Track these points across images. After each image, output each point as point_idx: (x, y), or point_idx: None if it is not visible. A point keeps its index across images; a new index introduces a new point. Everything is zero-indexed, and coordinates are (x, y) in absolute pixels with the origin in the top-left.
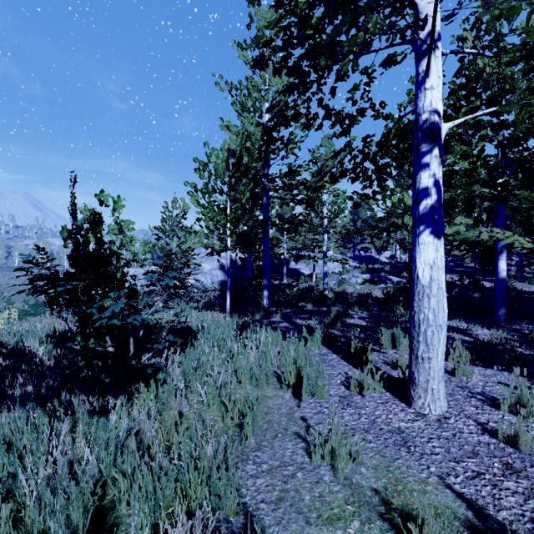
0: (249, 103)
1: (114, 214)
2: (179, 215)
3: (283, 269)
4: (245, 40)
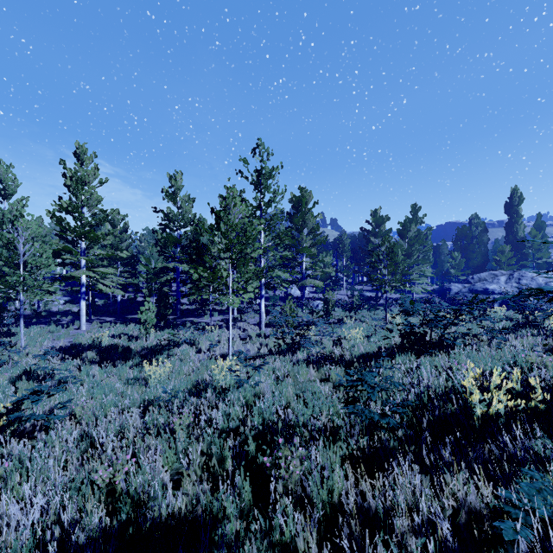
0: None
1: None
2: None
3: None
4: None
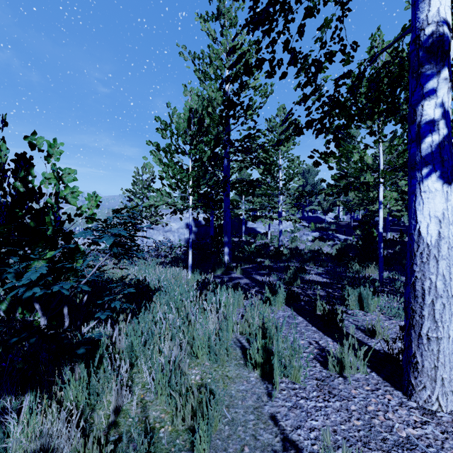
0: (211, 72)
1: (50, 161)
2: (149, 179)
3: (241, 227)
4: (207, 12)
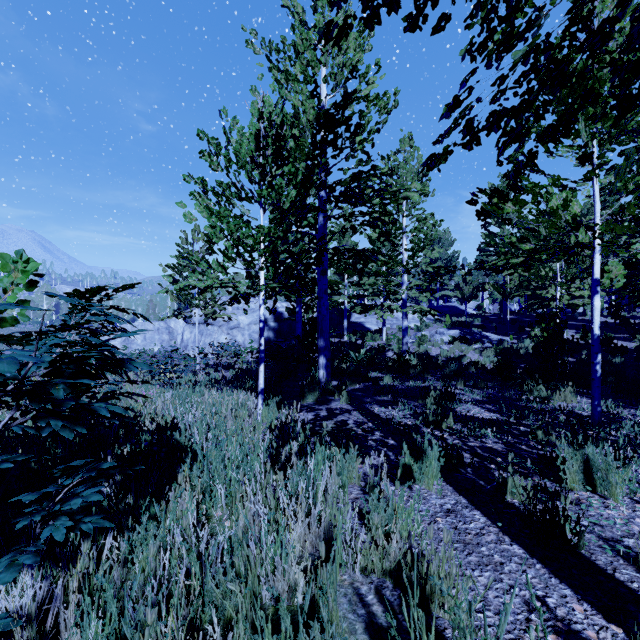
0: (298, 74)
1: None
2: (202, 249)
3: (342, 322)
4: None
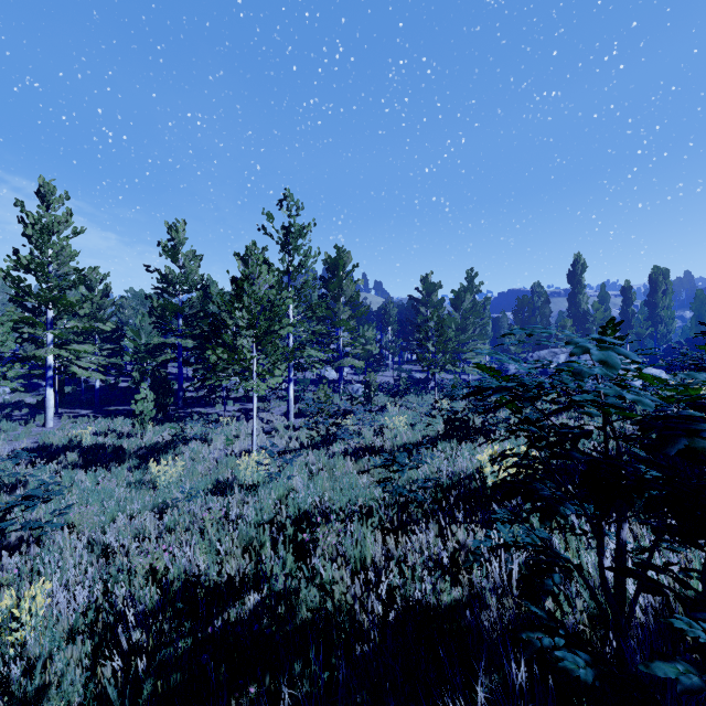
0: None
1: None
2: None
3: None
4: None
